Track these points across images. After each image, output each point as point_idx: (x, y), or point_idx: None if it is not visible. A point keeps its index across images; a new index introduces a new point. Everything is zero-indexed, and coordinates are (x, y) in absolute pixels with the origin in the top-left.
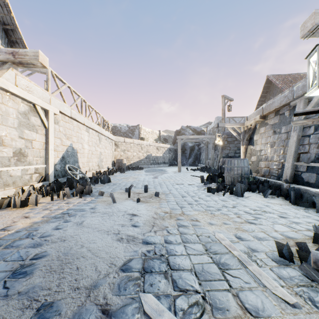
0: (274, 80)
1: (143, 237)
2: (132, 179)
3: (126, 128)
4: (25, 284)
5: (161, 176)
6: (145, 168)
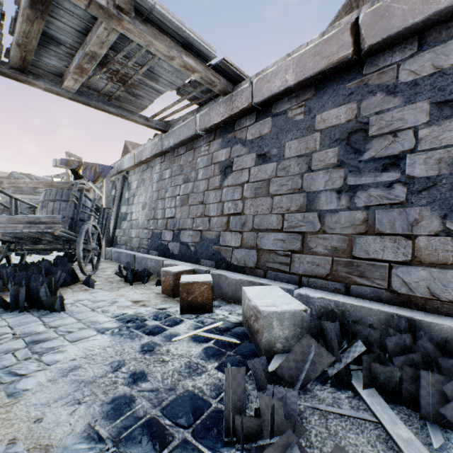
0: (130, 148)
1: None
2: None
3: None
4: None
5: None
6: None
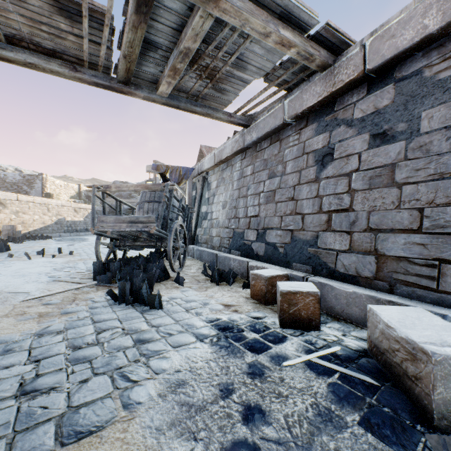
0: (205, 152)
1: (61, 265)
2: (39, 248)
3: (18, 176)
4: (4, 275)
5: (79, 244)
6: (54, 237)
